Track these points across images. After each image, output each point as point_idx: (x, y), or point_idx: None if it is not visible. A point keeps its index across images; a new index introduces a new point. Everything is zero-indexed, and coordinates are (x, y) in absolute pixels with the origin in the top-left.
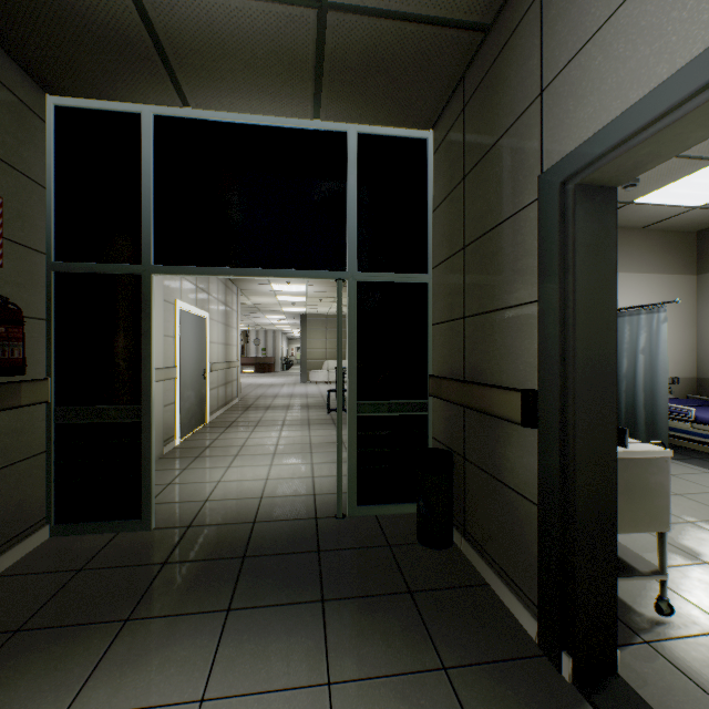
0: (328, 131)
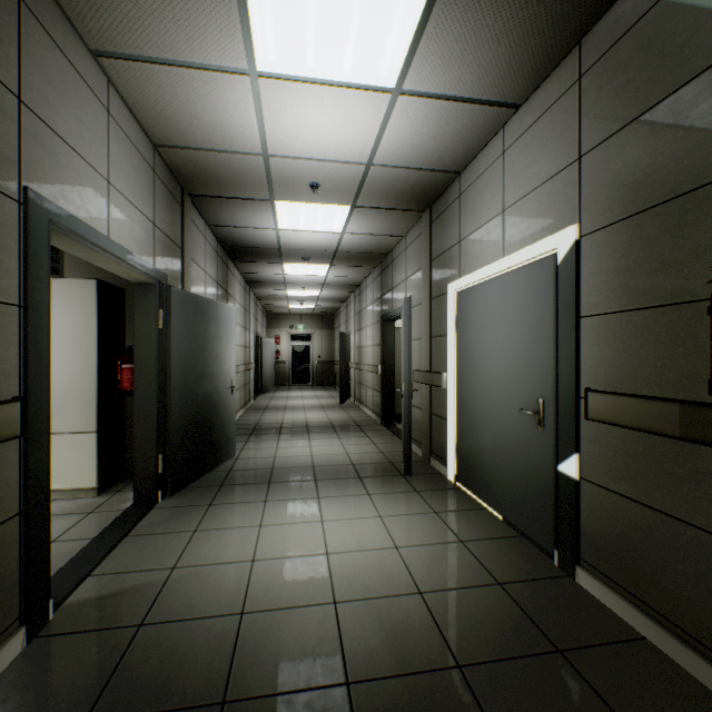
0: None
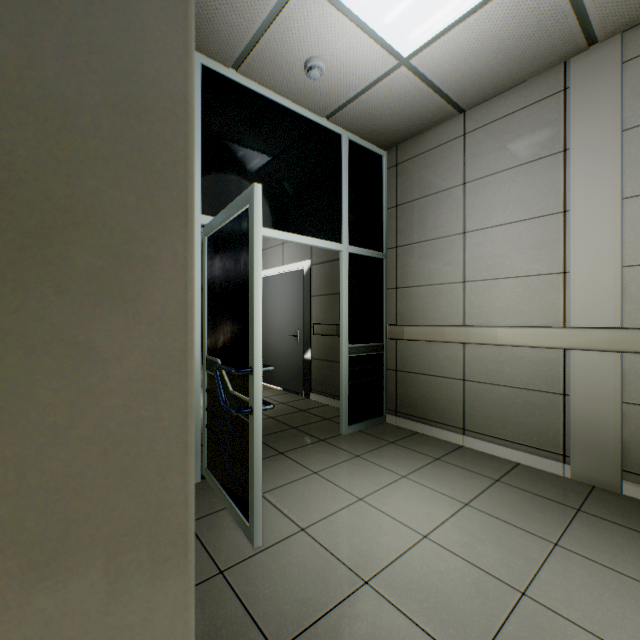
0: (220, 74)
